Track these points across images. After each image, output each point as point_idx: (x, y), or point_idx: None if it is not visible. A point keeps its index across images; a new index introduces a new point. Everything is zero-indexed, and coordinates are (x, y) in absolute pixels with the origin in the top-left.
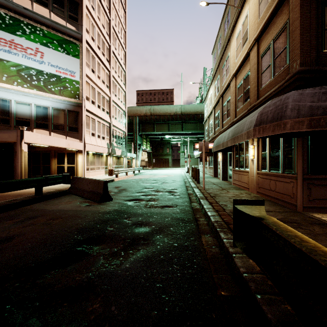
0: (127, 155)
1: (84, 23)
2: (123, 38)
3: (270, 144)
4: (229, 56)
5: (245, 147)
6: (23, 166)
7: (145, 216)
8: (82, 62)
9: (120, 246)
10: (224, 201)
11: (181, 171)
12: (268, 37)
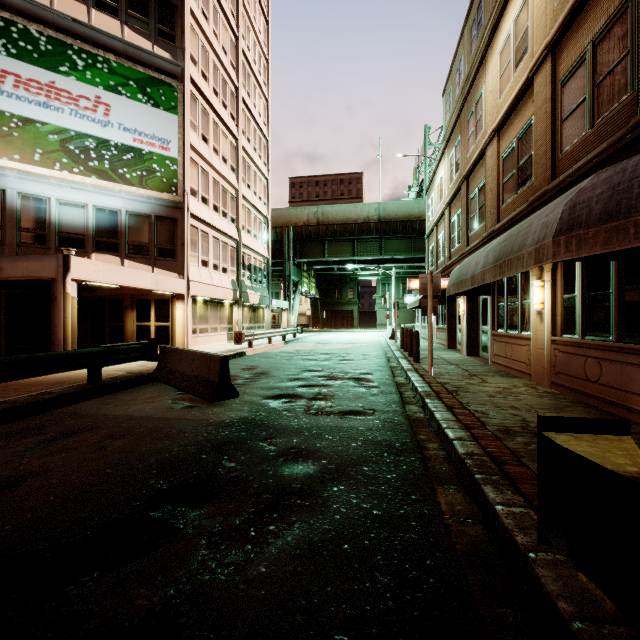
0: (272, 303)
1: (187, 44)
2: (264, 73)
3: (585, 276)
4: (484, 94)
5: (521, 286)
6: (69, 325)
7: (306, 435)
8: (182, 121)
9: (249, 510)
10: (478, 403)
11: (379, 335)
12: (580, 38)
